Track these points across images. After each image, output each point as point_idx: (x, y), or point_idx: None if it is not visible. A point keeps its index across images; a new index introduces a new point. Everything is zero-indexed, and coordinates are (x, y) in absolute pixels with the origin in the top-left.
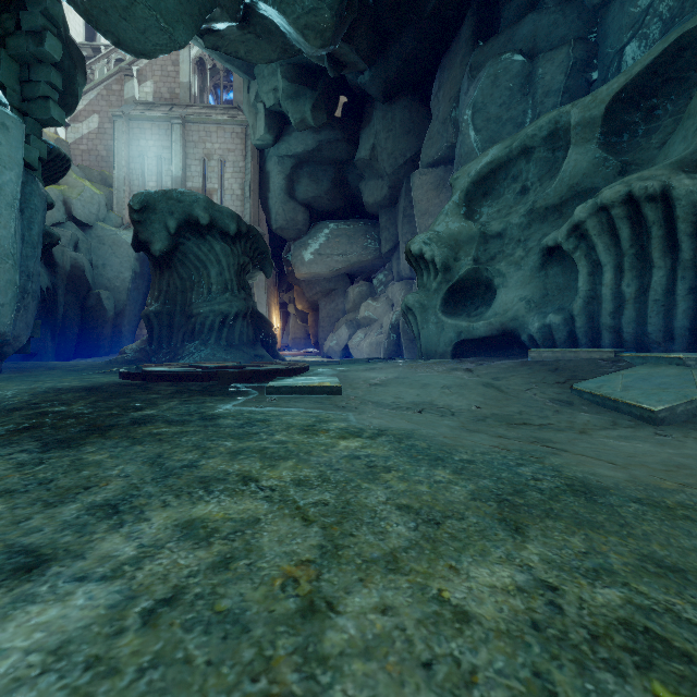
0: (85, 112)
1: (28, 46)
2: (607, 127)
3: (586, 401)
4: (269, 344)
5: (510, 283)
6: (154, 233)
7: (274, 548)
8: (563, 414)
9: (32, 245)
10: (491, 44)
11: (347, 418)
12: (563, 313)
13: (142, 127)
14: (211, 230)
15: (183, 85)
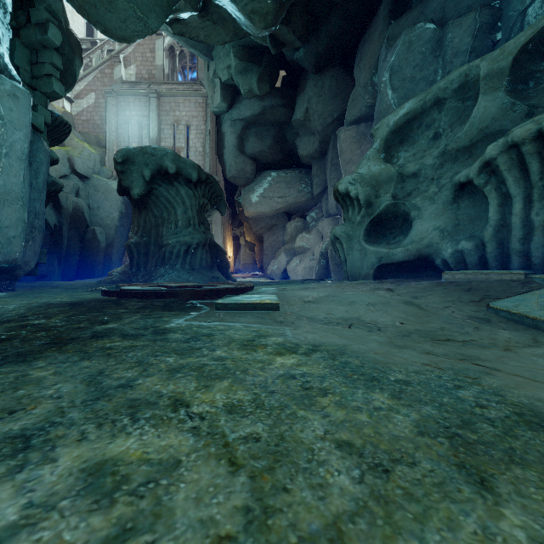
0: (85, 91)
1: (36, 35)
2: (514, 76)
3: (503, 318)
4: (223, 268)
5: (425, 215)
6: (133, 181)
7: (189, 512)
8: (483, 331)
9: (38, 190)
10: (406, 17)
11: (284, 333)
12: (474, 240)
13: (127, 101)
14: (178, 178)
15: (158, 67)
